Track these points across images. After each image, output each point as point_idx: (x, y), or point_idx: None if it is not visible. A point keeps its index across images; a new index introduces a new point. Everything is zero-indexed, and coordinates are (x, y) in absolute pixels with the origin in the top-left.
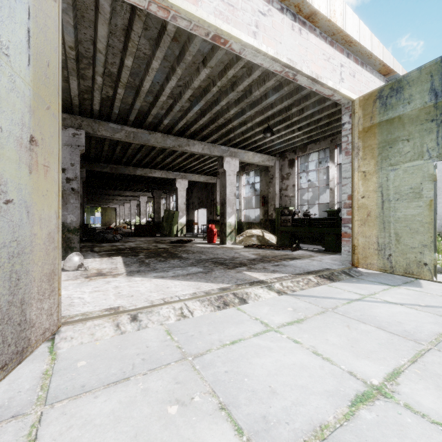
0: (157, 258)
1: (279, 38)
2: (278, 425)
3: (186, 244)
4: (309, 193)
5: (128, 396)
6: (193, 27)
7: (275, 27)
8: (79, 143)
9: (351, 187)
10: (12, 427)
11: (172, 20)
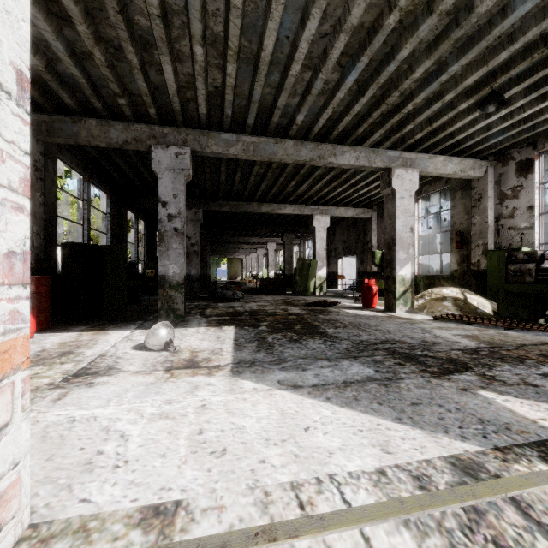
0: (285, 334)
1: None
2: None
3: (329, 309)
4: None
5: None
6: None
7: None
8: (183, 165)
9: None
10: None
11: None
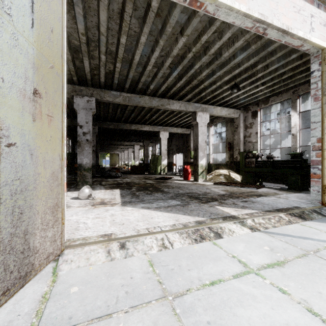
0: (145, 191)
1: None
2: None
3: (167, 181)
4: (268, 140)
5: None
6: None
7: None
8: (91, 107)
9: (320, 131)
10: None
11: None
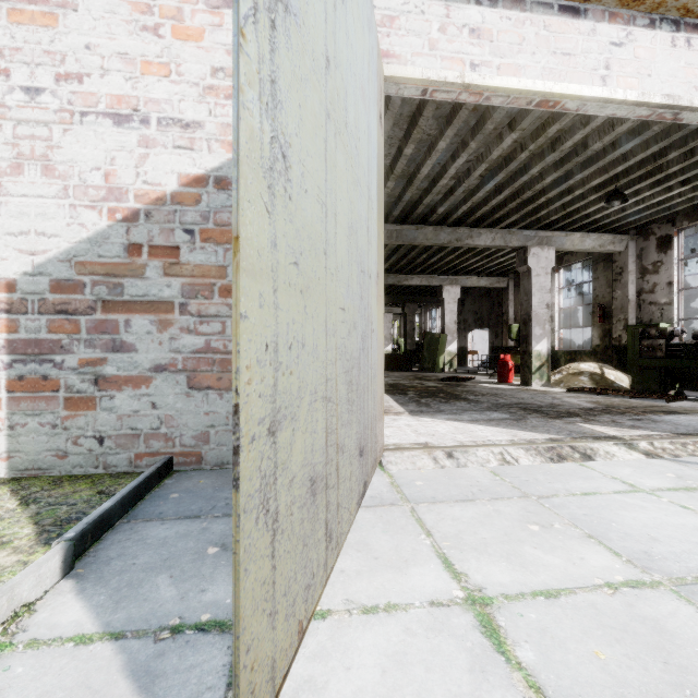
0: (434, 399)
1: (646, 69)
2: (665, 560)
3: (464, 383)
4: None
5: (482, 511)
6: (510, 101)
7: (640, 56)
8: None
9: None
10: (395, 509)
11: (484, 101)
